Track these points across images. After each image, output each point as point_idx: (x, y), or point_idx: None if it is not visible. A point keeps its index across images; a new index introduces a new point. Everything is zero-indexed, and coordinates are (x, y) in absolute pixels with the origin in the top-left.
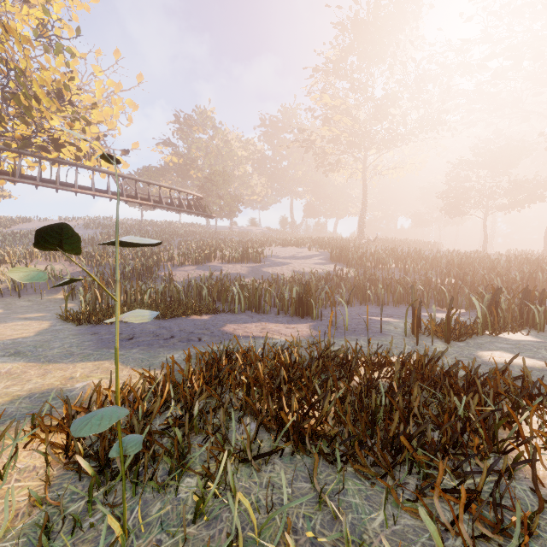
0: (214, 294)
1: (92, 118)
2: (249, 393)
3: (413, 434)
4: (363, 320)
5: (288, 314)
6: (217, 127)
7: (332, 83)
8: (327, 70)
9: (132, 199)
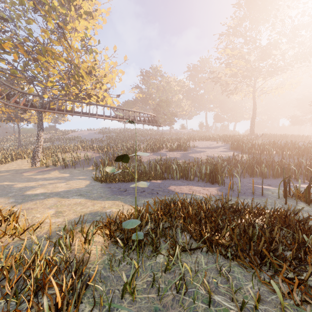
0: (163, 169)
1: (104, 81)
2: (184, 222)
3: (271, 249)
4: (251, 187)
5: (204, 181)
6: (163, 75)
7: (231, 40)
8: (229, 33)
9: (121, 119)
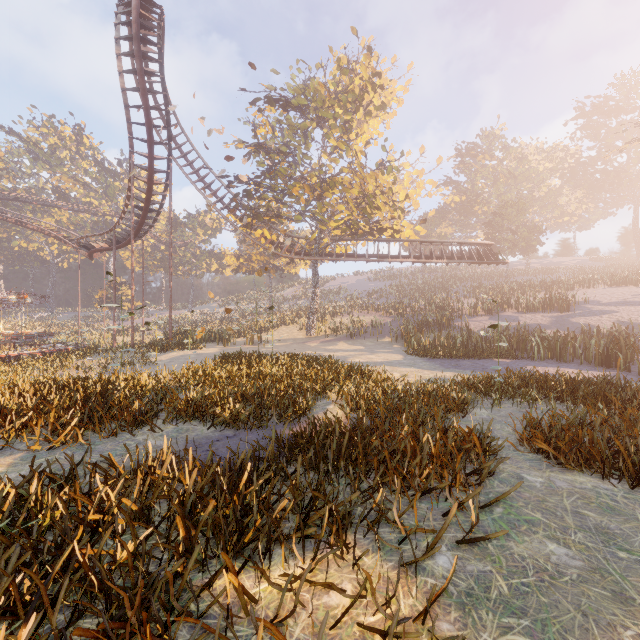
0: (512, 343)
1: (403, 204)
2: (542, 389)
3: (615, 396)
4: None
5: (593, 365)
6: (508, 147)
7: None
8: None
9: (429, 260)
